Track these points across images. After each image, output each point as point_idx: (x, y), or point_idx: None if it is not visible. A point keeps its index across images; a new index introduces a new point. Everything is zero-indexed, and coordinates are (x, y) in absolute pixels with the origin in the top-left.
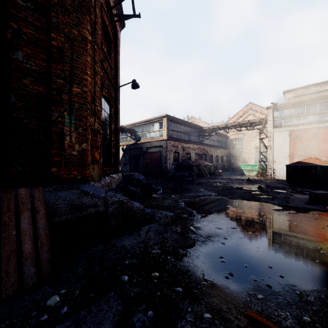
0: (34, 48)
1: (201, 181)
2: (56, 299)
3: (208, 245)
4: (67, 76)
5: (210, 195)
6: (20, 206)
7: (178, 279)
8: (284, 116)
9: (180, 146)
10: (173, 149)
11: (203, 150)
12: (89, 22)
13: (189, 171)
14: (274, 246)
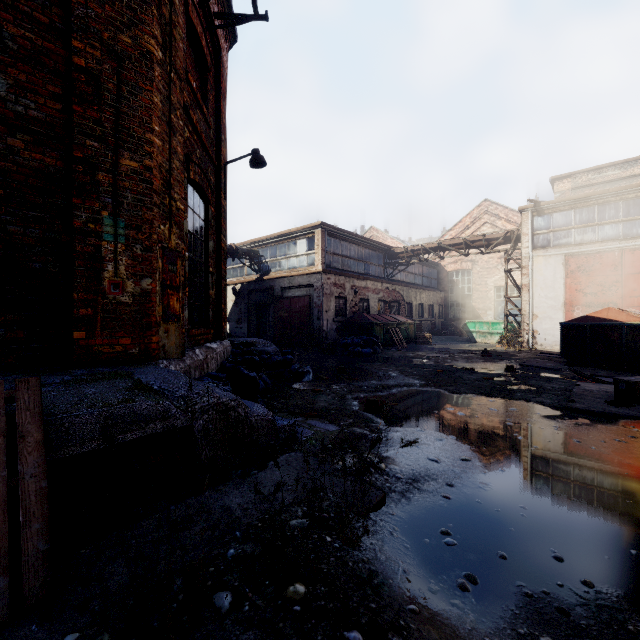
0: (33, 71)
1: (391, 355)
2: None
3: (415, 502)
4: (108, 133)
5: (410, 385)
6: None
7: (352, 603)
8: (555, 226)
9: (348, 286)
10: (335, 291)
11: (394, 294)
12: (159, 21)
13: (366, 335)
14: (558, 503)
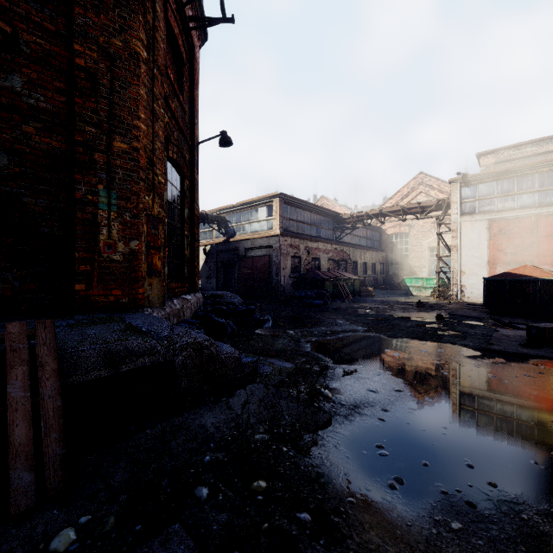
0: (42, 71)
1: (339, 306)
2: (69, 537)
3: (355, 423)
4: (103, 120)
5: (355, 331)
6: (9, 356)
7: (303, 494)
8: (480, 195)
9: (302, 247)
10: (291, 251)
11: (342, 254)
12: (144, 27)
13: (318, 289)
14: (473, 424)
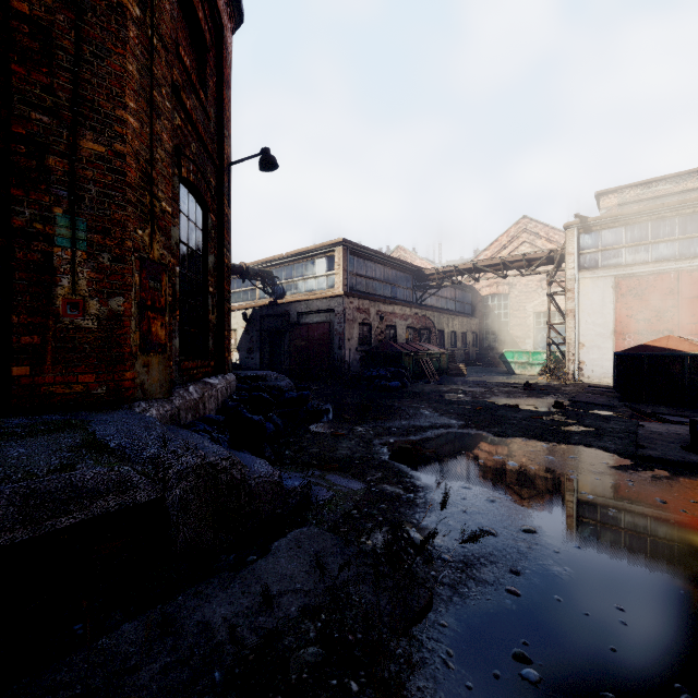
0: None
1: (422, 390)
2: None
3: (471, 602)
4: (63, 105)
5: (448, 426)
6: None
7: None
8: (603, 245)
9: (373, 311)
10: (358, 317)
11: (424, 320)
12: None
13: (394, 366)
14: (664, 599)
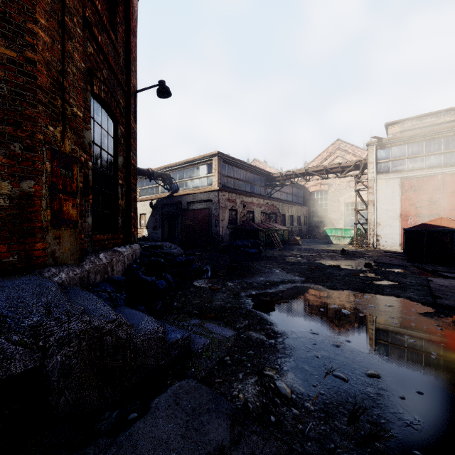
0: None
1: (272, 254)
2: None
3: None
4: None
5: (293, 281)
6: None
7: None
8: (393, 157)
9: (238, 201)
10: (228, 205)
11: (273, 208)
12: None
13: (252, 238)
14: None
